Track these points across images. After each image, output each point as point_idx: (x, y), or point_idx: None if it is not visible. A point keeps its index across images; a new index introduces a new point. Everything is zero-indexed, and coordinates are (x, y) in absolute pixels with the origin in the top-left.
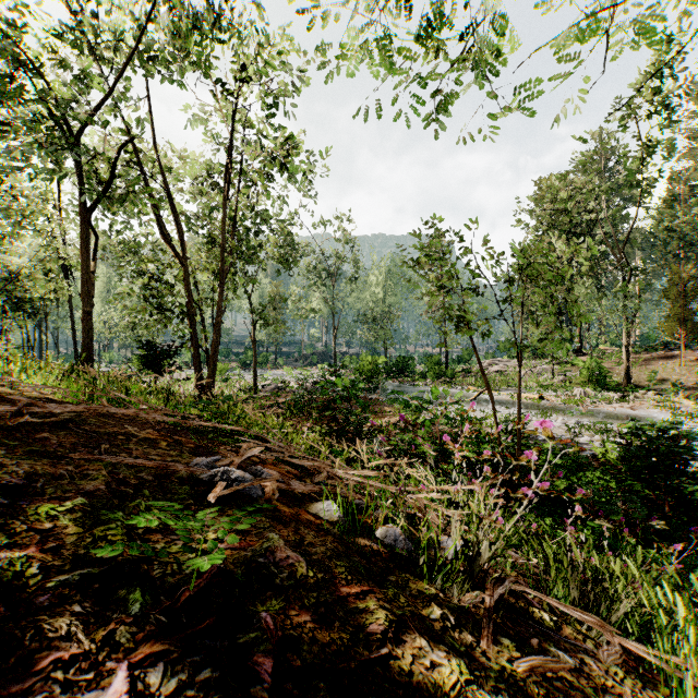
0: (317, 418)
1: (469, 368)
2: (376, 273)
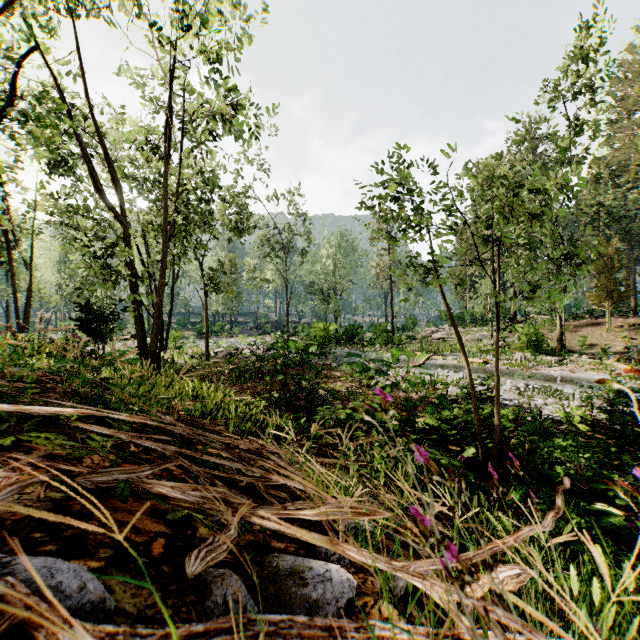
0: (268, 384)
1: (414, 335)
2: (327, 246)
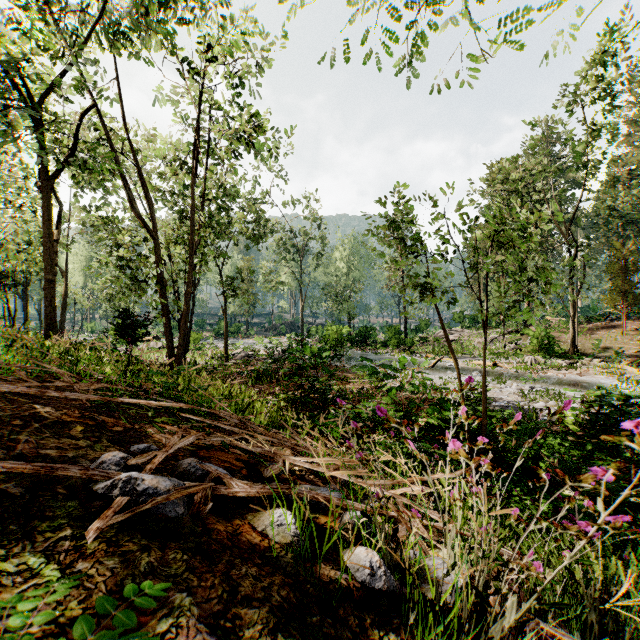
0: (284, 385)
1: (426, 337)
2: (341, 249)
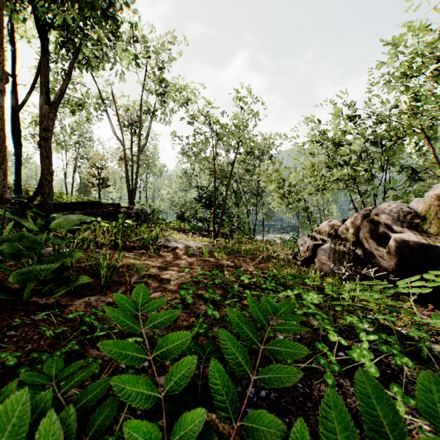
0: None
1: None
2: None
